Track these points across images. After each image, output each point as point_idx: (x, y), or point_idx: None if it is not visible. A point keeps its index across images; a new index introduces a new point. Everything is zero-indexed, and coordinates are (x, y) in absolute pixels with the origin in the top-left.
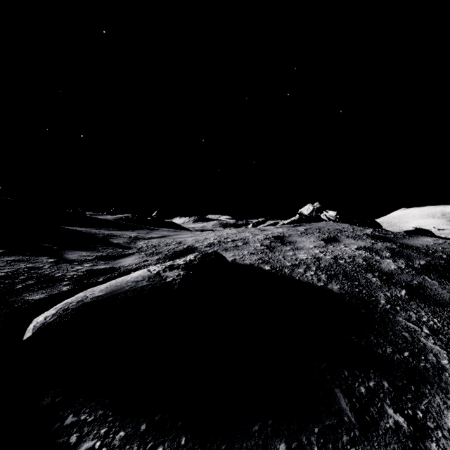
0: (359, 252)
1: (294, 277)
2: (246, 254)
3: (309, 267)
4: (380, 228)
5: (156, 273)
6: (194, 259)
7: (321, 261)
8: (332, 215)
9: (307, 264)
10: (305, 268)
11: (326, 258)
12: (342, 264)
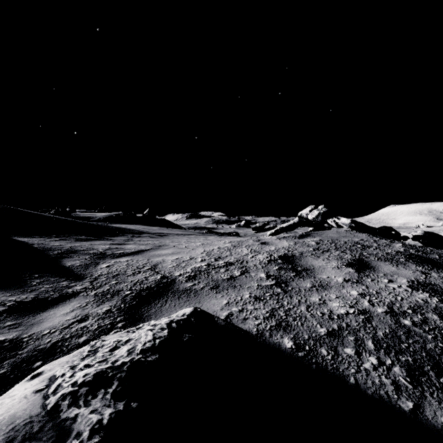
0: (421, 297)
1: (346, 376)
2: (247, 299)
3: (361, 340)
4: (397, 236)
5: (52, 407)
6: (151, 345)
7: (374, 323)
8: (345, 223)
9: (354, 329)
10: (355, 343)
11: (378, 312)
12: (412, 331)
